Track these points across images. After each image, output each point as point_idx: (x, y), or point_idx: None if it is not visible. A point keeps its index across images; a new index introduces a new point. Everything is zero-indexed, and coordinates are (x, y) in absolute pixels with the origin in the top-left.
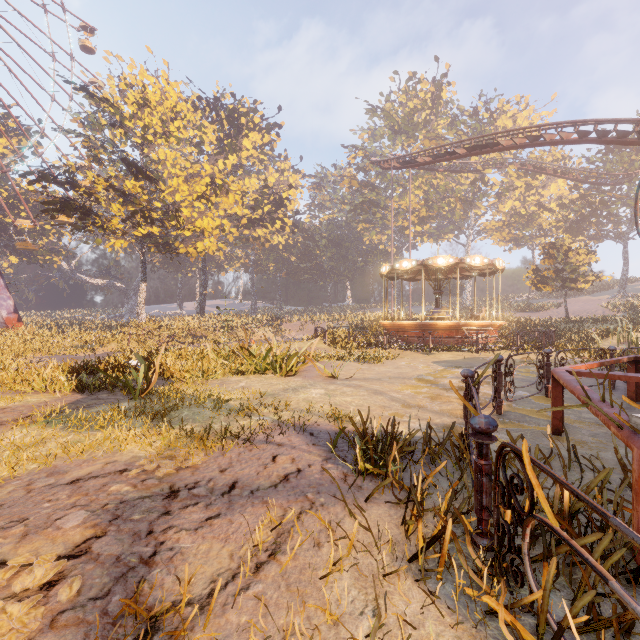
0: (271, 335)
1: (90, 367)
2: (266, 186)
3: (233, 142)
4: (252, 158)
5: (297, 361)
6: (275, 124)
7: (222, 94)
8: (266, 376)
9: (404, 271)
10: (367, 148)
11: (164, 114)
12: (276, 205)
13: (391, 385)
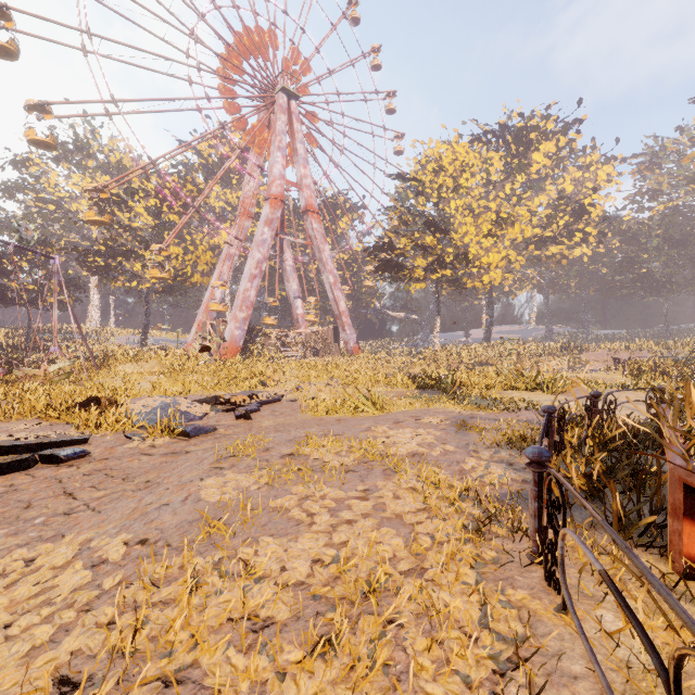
0: (565, 365)
1: (417, 378)
2: (561, 197)
3: (520, 163)
4: (544, 169)
5: (564, 383)
6: (573, 121)
7: (509, 117)
8: (535, 393)
9: None
10: None
11: (454, 171)
12: (575, 215)
13: None
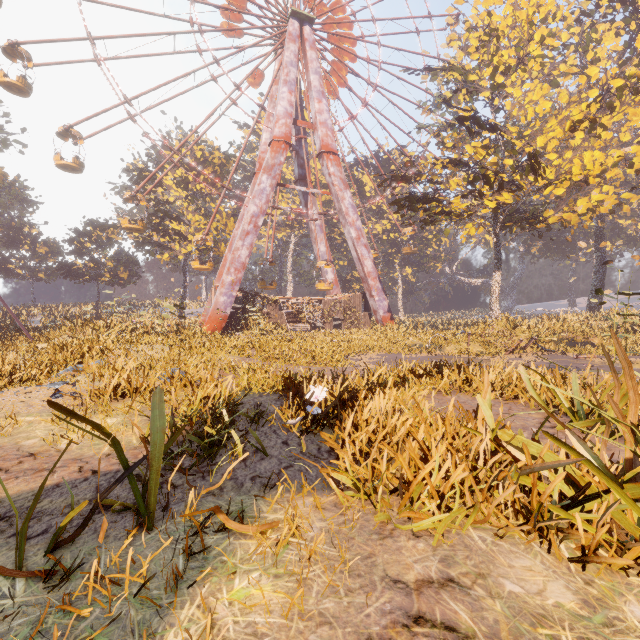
0: None
1: (298, 385)
2: None
3: None
4: None
5: None
6: None
7: None
8: None
9: None
10: None
11: (519, 36)
12: None
13: None
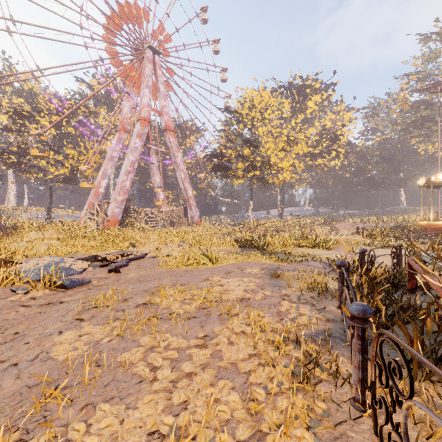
0: (327, 231)
1: (239, 240)
2: (324, 129)
3: (301, 107)
4: (314, 112)
5: (332, 243)
6: (331, 84)
7: (294, 78)
8: (314, 249)
9: (440, 182)
10: (420, 72)
11: (261, 108)
12: (332, 140)
13: (390, 259)
